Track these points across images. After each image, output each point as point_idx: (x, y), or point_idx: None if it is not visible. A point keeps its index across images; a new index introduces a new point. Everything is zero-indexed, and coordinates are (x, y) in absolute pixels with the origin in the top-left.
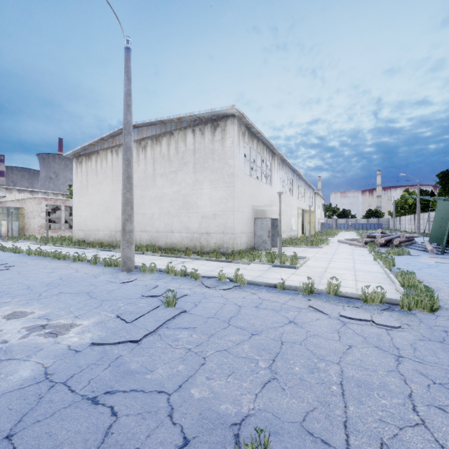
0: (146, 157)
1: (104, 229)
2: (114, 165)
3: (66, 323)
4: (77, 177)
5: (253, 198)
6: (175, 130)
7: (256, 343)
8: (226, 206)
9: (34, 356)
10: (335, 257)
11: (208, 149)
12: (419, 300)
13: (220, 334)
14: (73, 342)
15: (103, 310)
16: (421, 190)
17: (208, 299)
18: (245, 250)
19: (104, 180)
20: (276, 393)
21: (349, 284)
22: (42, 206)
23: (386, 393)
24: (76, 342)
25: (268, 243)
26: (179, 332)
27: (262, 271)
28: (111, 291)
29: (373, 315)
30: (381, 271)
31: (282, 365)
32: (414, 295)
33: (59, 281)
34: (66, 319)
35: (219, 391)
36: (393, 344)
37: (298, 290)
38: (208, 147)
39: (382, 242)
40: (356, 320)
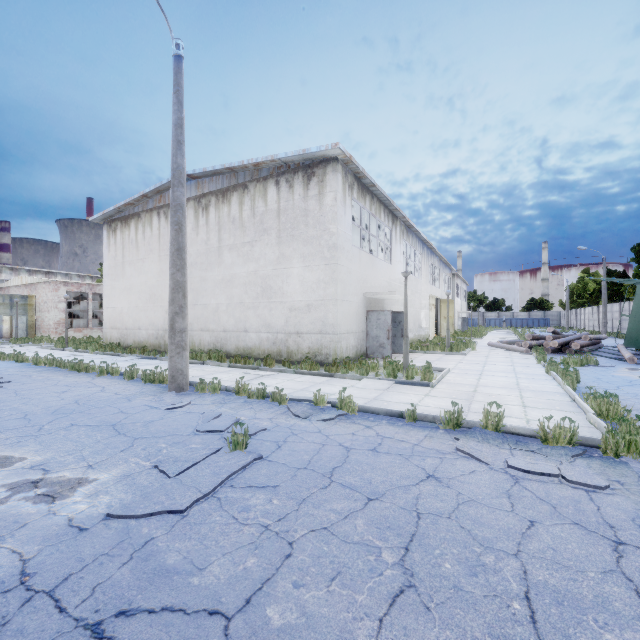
0: (209, 222)
1: (147, 327)
2: (161, 234)
3: (72, 478)
4: (109, 251)
5: (365, 281)
6: (251, 182)
7: (376, 515)
8: (325, 293)
9: (10, 539)
10: (488, 369)
11: (298, 209)
12: (634, 441)
13: (317, 499)
14: (77, 513)
15: (133, 455)
16: (608, 270)
17: (297, 437)
18: (354, 357)
19: (148, 256)
20: (415, 618)
21: (515, 412)
22: (60, 294)
23: (609, 618)
24: (83, 511)
25: (387, 348)
26: (250, 494)
27: (380, 391)
28: (149, 423)
29: (561, 465)
30: (560, 390)
31: (422, 558)
32: (625, 433)
33: (73, 406)
34: (74, 470)
35: (316, 611)
36: (602, 519)
37: (437, 421)
38: (298, 206)
39: (554, 346)
40: (534, 475)
